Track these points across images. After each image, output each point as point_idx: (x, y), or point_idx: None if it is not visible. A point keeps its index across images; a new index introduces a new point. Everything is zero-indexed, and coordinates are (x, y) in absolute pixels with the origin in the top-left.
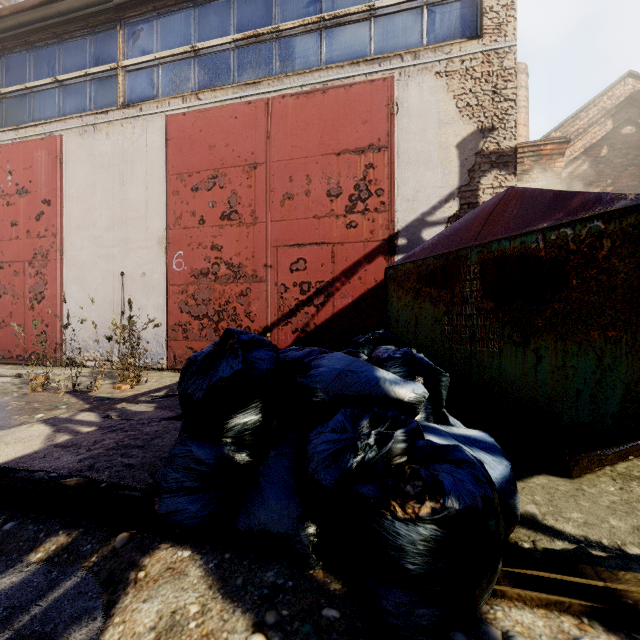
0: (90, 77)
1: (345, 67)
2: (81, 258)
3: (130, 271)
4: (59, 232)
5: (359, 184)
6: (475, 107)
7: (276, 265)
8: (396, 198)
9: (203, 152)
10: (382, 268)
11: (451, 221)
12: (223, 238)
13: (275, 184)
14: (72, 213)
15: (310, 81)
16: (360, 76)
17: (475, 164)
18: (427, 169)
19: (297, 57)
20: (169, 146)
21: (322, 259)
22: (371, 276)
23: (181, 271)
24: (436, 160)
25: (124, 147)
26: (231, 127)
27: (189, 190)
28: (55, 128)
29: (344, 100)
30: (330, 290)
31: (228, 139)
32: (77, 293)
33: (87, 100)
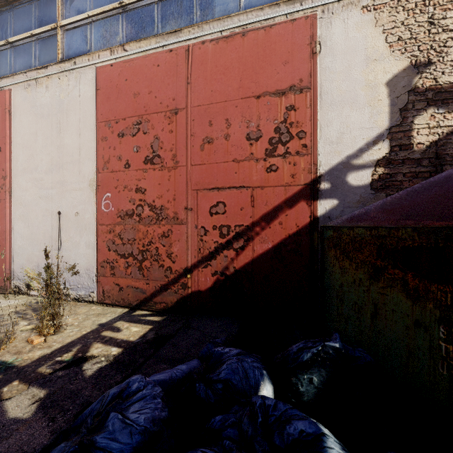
0: (35, 37)
1: (265, 9)
2: (26, 198)
3: (65, 210)
4: (8, 175)
5: (279, 127)
6: (408, 40)
7: (196, 208)
8: (319, 140)
9: (128, 100)
10: (304, 213)
11: (380, 164)
12: (146, 181)
13: (195, 128)
14: (18, 158)
15: (229, 25)
16: (280, 17)
17: (408, 102)
18: (353, 109)
19: (217, 4)
20: (98, 95)
21: (241, 203)
22: (292, 221)
23: (109, 212)
24: (363, 99)
25: (61, 98)
26: (154, 75)
27: (116, 136)
28: (5, 83)
29: (264, 42)
30: (249, 234)
31: (151, 86)
32: (22, 229)
33: (32, 58)
